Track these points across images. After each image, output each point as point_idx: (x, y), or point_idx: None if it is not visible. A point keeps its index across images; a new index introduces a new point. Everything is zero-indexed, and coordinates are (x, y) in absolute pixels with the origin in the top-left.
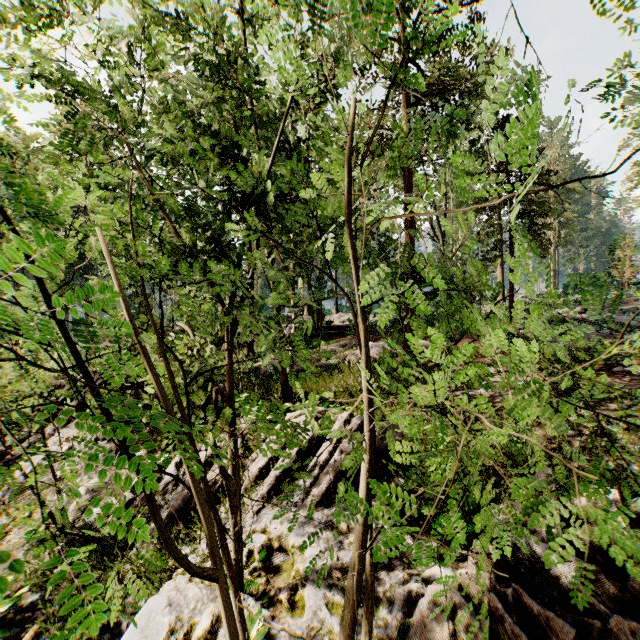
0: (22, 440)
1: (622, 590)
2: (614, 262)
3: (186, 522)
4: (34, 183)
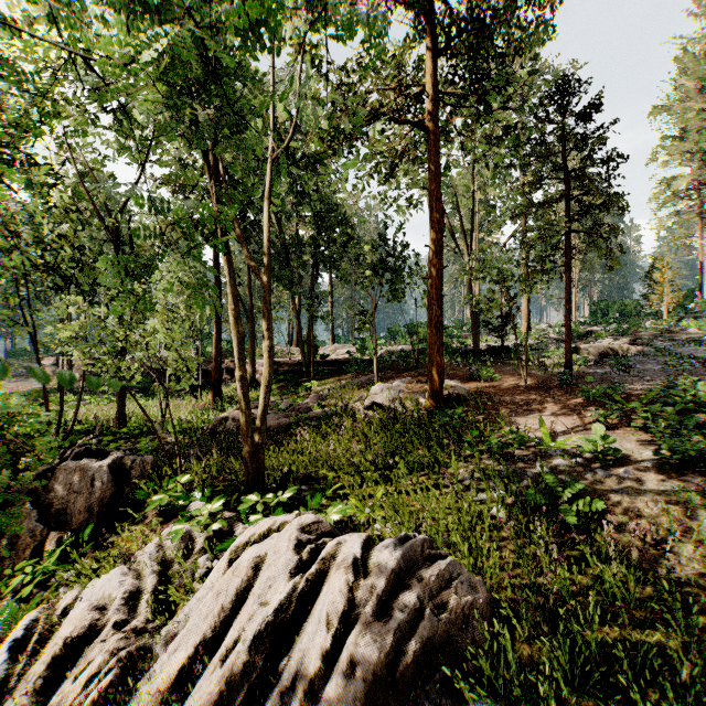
0: None
1: None
2: (653, 286)
3: None
4: None
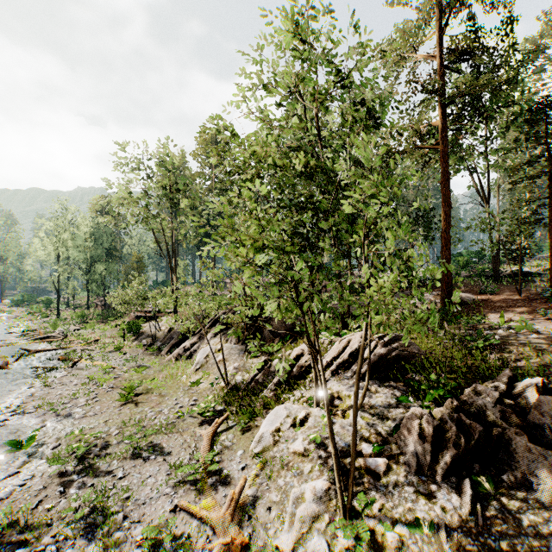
0: (195, 342)
1: (523, 422)
2: None
3: (287, 385)
4: (195, 196)
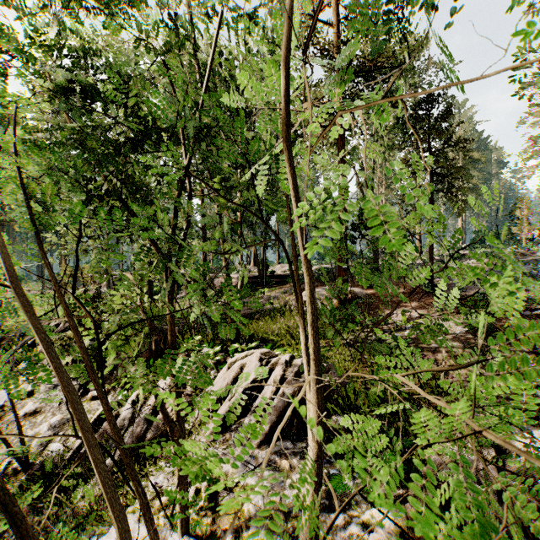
0: None
1: None
2: (514, 221)
3: (139, 458)
4: None
